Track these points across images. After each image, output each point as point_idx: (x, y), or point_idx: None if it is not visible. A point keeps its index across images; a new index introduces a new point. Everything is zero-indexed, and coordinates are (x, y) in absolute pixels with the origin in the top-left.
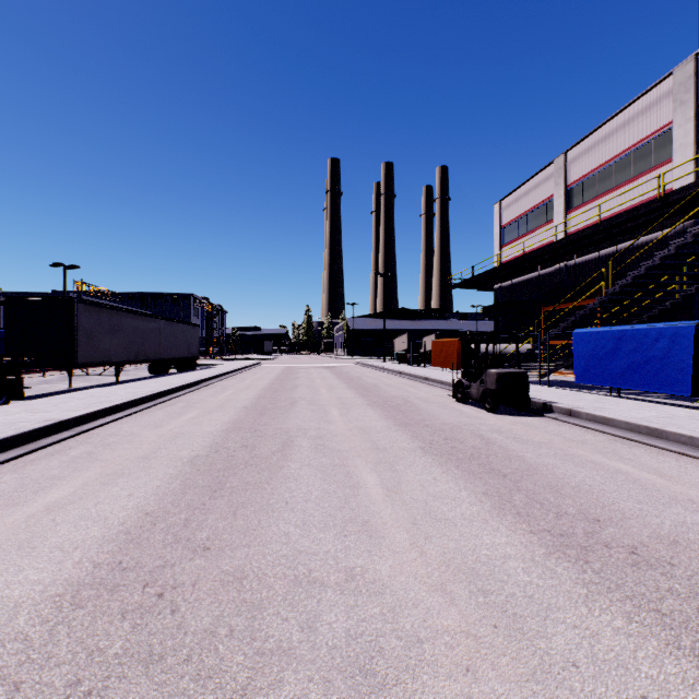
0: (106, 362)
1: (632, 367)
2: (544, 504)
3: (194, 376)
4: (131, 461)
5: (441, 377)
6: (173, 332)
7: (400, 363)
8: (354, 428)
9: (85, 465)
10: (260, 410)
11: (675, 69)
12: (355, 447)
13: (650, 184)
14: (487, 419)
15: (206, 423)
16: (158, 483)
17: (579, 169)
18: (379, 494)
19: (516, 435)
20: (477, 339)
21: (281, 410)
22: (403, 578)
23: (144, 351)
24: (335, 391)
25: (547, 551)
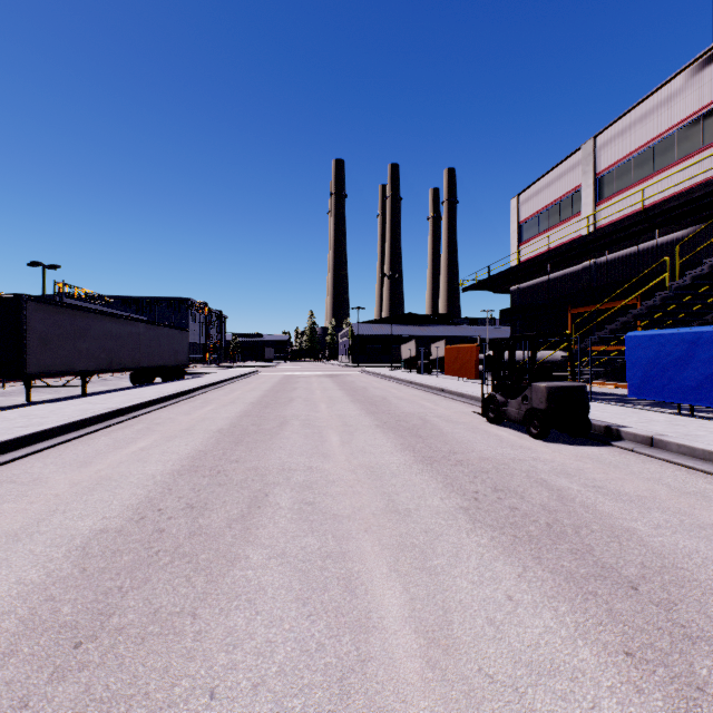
0: (67, 371)
1: (712, 379)
2: None
3: (176, 387)
4: None
5: (460, 388)
6: (156, 337)
7: (408, 371)
8: (359, 468)
9: None
10: (237, 435)
11: None
12: (361, 508)
13: (699, 166)
14: (539, 451)
15: (156, 458)
16: None
17: (611, 155)
18: (412, 655)
19: (594, 481)
20: (513, 343)
21: (264, 435)
22: None
23: (119, 358)
24: (337, 406)
25: None
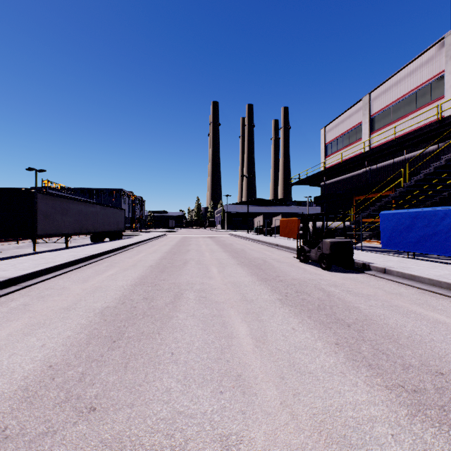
0: (58, 233)
1: (425, 237)
2: (389, 354)
3: (120, 243)
4: (55, 312)
5: (287, 244)
6: (106, 214)
7: (258, 234)
8: (228, 283)
9: (17, 316)
10: (161, 268)
11: (446, 34)
12: (229, 299)
13: (428, 113)
14: (324, 276)
15: (121, 278)
16: (70, 333)
17: (379, 104)
18: (249, 344)
19: (348, 288)
20: (314, 218)
21: (176, 268)
22: (278, 450)
23: (86, 226)
24: (215, 254)
25: (409, 411)
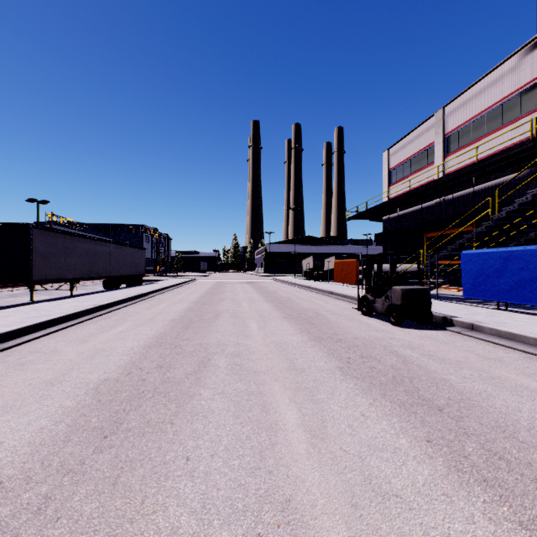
0: (60, 278)
1: (520, 284)
2: (509, 460)
3: (137, 290)
4: (32, 387)
5: (344, 291)
6: (122, 254)
7: (307, 279)
8: (271, 343)
9: None
10: (186, 323)
11: None
12: (272, 367)
13: (518, 130)
14: (395, 333)
15: (132, 337)
16: (44, 422)
17: (455, 121)
18: (302, 442)
19: (429, 351)
20: (380, 259)
21: (204, 323)
22: None
23: (96, 269)
24: (255, 304)
25: None
